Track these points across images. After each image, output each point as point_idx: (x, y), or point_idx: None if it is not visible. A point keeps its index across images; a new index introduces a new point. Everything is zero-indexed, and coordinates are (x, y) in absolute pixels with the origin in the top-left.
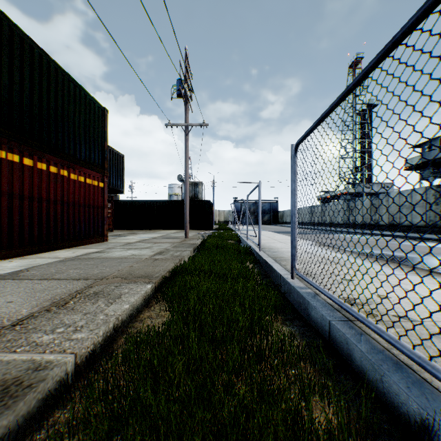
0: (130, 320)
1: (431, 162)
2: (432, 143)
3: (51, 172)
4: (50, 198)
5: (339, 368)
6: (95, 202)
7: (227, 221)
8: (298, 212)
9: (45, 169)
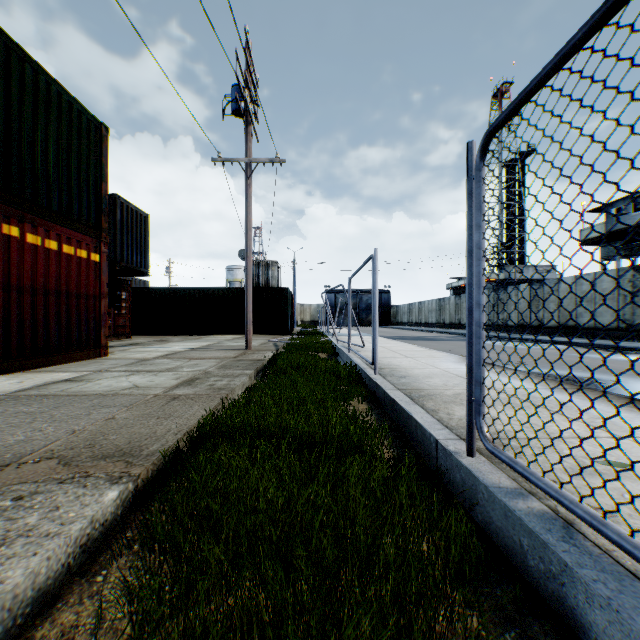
0: None
1: (620, 234)
2: (622, 204)
3: None
4: None
5: None
6: (82, 288)
7: (314, 321)
8: (419, 308)
9: None
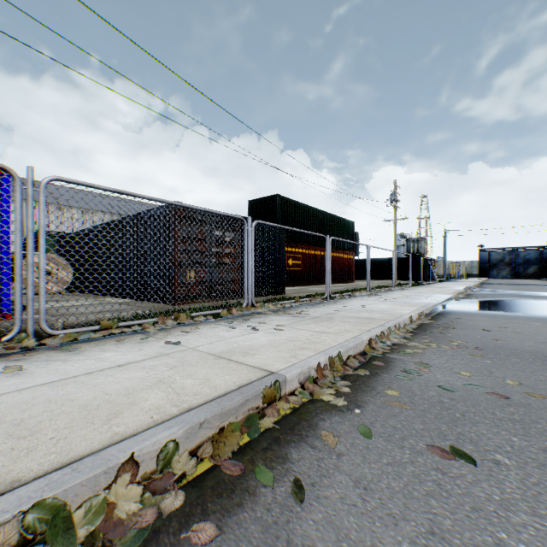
0: None
1: None
2: None
3: (339, 256)
4: (339, 265)
5: None
6: (350, 265)
7: (467, 274)
8: None
9: (338, 256)
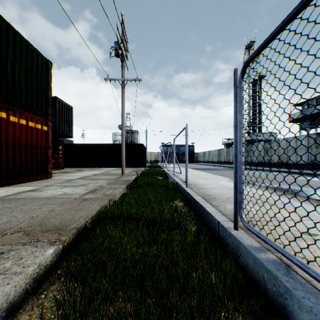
0: None
1: (309, 117)
2: (310, 102)
3: None
4: None
5: None
6: (38, 144)
7: (156, 160)
8: (209, 154)
9: None
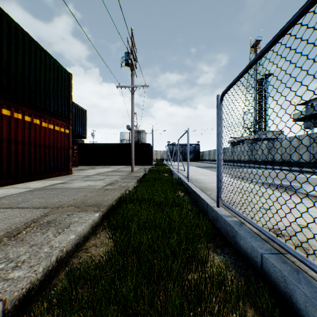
0: (76, 248)
1: (313, 116)
2: (313, 101)
3: (26, 121)
4: (25, 141)
5: (279, 310)
6: (62, 145)
7: (162, 159)
8: (214, 152)
9: (21, 118)
